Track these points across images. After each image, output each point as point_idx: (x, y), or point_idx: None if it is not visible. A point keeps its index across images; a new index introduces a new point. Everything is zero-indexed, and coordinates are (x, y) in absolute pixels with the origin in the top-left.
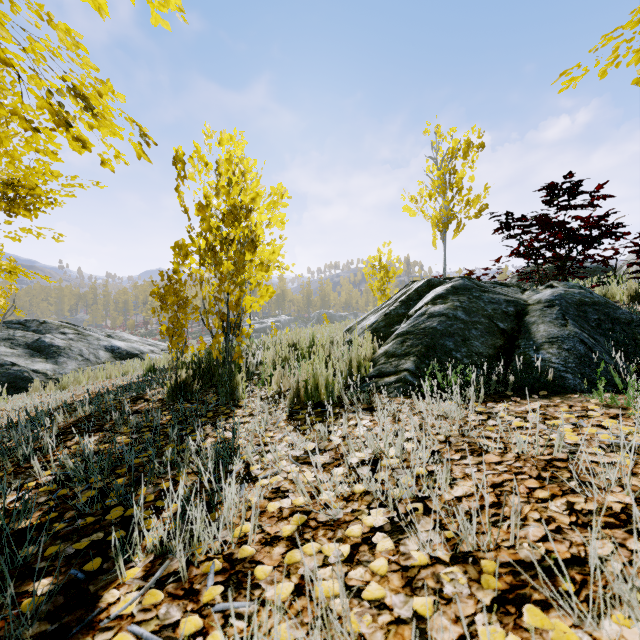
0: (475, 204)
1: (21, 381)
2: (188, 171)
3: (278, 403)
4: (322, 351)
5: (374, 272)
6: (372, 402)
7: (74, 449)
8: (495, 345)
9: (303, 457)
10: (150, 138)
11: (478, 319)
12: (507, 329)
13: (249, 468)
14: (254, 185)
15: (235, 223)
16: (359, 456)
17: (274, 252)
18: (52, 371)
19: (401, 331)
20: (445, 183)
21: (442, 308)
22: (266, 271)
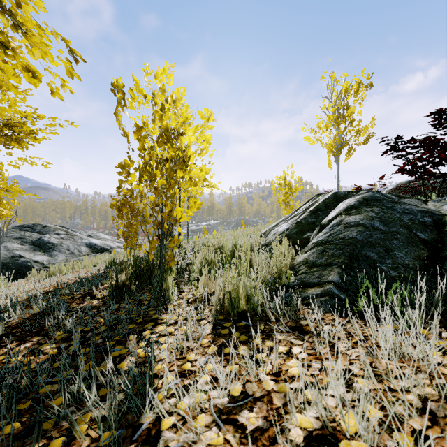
0: (364, 133)
1: (25, 269)
2: (128, 101)
3: (203, 310)
4: (244, 257)
5: (280, 188)
6: (299, 318)
7: (0, 361)
8: (420, 256)
9: (227, 408)
10: (77, 53)
11: (397, 229)
12: (429, 239)
13: (161, 421)
14: (184, 110)
15: (169, 146)
16: (303, 424)
17: (202, 170)
18: (47, 261)
19: (318, 240)
20: (339, 116)
21: (357, 218)
22: (194, 186)
